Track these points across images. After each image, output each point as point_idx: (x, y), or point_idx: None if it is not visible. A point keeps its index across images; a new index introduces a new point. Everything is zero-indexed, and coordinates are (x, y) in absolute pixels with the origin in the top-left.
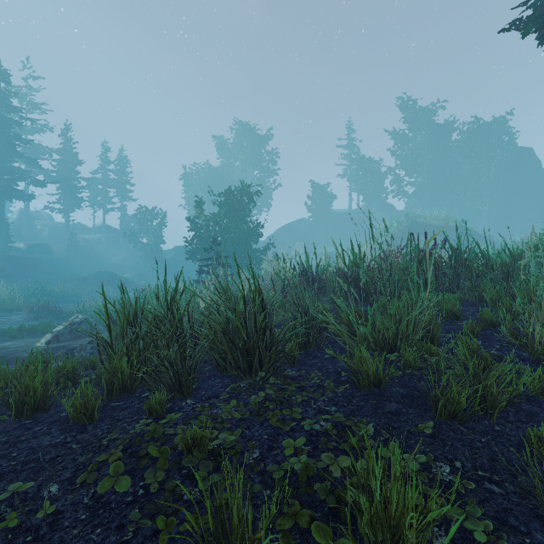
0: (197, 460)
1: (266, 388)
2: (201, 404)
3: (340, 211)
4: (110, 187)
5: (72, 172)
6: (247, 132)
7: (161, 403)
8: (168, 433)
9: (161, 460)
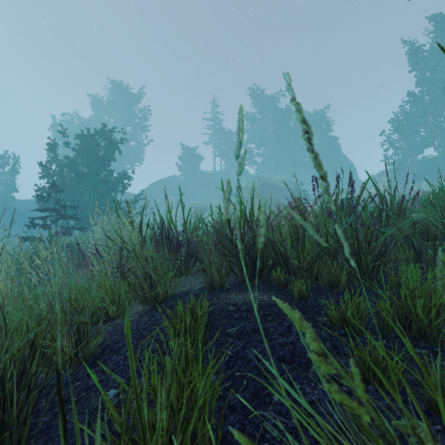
0: None
1: None
2: None
3: (206, 172)
4: None
5: None
6: (121, 90)
7: None
8: None
9: None
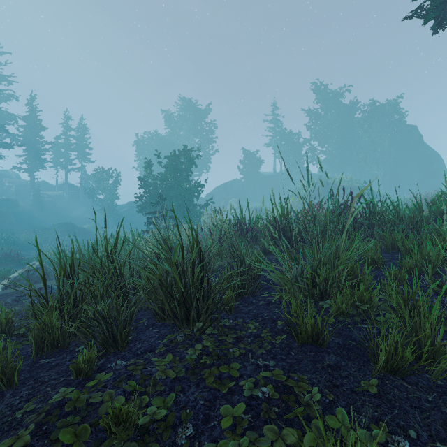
0: (120, 443)
1: (203, 340)
2: (136, 359)
3: (266, 173)
4: (72, 150)
5: (37, 136)
6: (190, 106)
7: (91, 361)
8: (93, 401)
9: (76, 446)
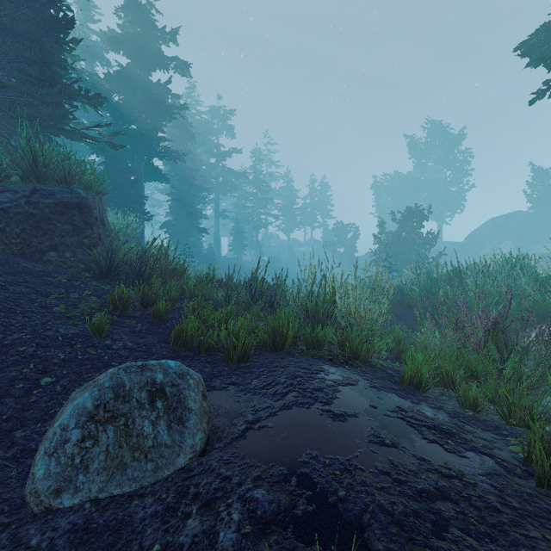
0: None
1: None
2: None
3: None
4: (316, 209)
5: (292, 203)
6: (440, 131)
7: None
8: None
9: None
